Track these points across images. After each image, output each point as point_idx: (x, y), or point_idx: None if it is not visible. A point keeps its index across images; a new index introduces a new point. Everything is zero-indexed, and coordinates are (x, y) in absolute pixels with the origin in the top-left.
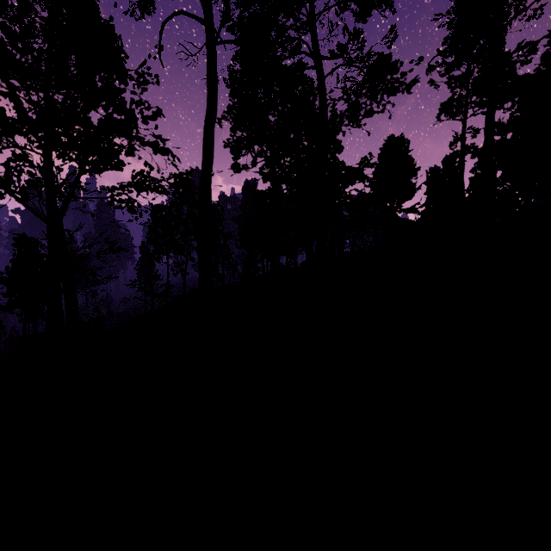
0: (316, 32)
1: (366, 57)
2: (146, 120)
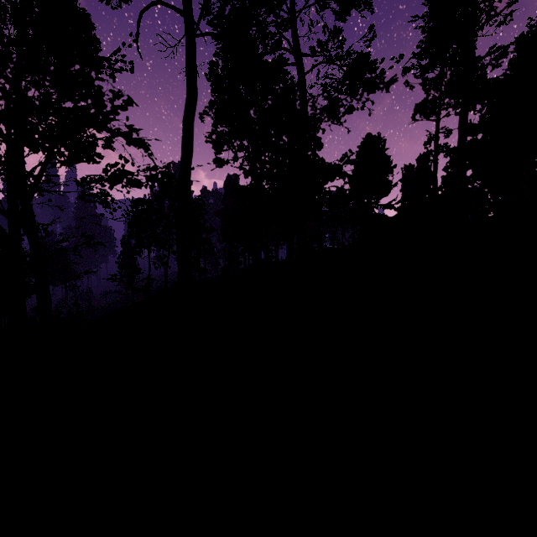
0: (296, 29)
1: (345, 55)
2: (117, 109)
